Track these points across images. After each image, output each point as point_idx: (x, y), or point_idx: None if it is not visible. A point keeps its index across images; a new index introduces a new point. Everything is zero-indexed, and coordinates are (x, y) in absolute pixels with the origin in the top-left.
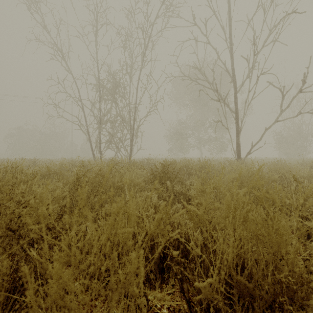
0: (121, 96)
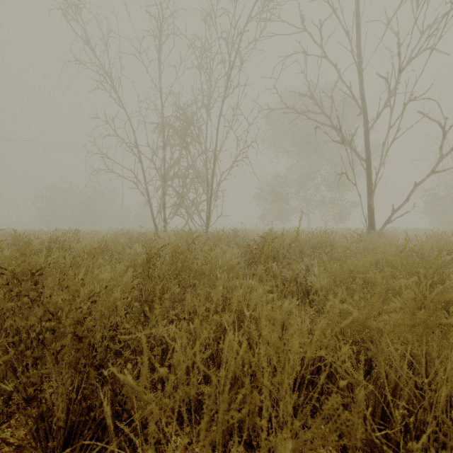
0: (194, 140)
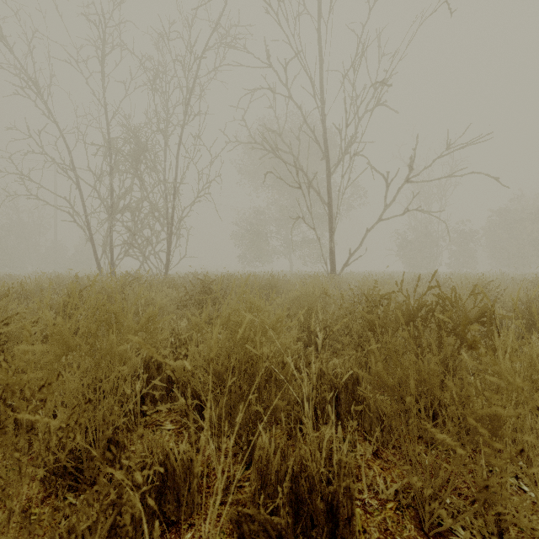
0: (149, 168)
